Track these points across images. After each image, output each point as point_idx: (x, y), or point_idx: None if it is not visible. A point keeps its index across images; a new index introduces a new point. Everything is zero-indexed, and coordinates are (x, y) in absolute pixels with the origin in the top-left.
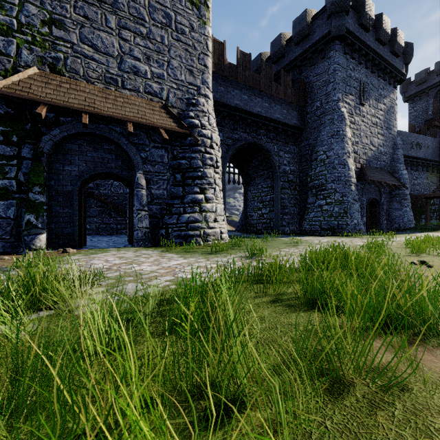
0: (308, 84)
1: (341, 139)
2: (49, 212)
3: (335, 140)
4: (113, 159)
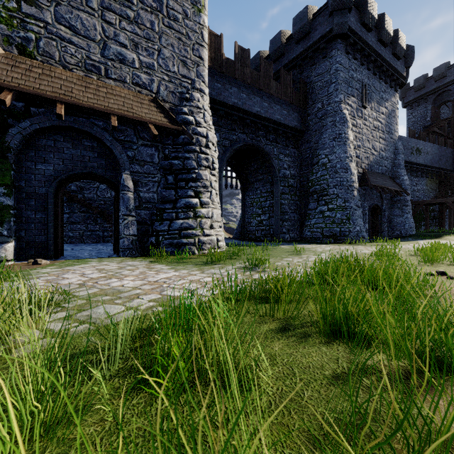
0: (309, 85)
1: (343, 143)
2: (19, 217)
3: (337, 143)
4: (96, 158)
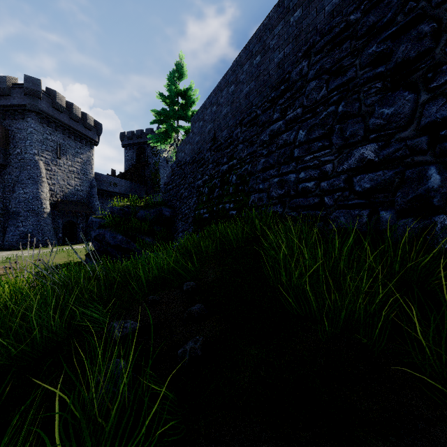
0: (11, 132)
1: (36, 182)
2: None
3: (31, 182)
4: None
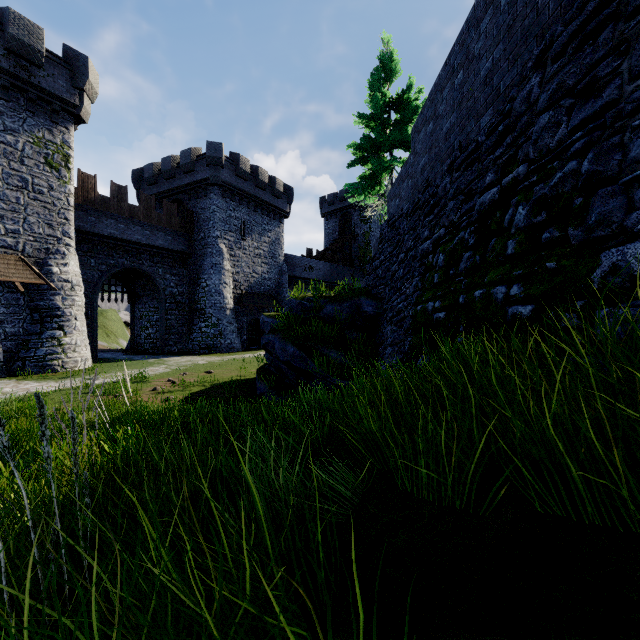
0: (196, 214)
1: (219, 271)
2: None
3: (214, 271)
4: None
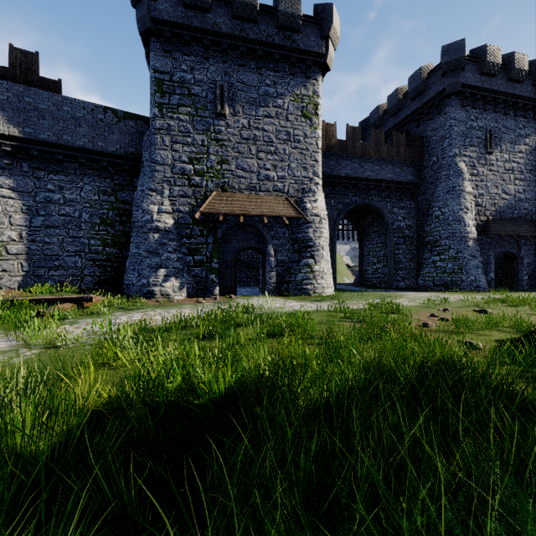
0: (425, 139)
1: (457, 195)
2: (219, 273)
3: (450, 196)
4: (253, 238)
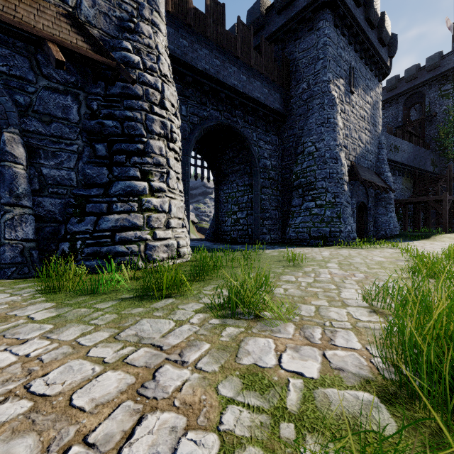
0: (292, 62)
1: (332, 128)
2: None
3: (325, 129)
4: None
